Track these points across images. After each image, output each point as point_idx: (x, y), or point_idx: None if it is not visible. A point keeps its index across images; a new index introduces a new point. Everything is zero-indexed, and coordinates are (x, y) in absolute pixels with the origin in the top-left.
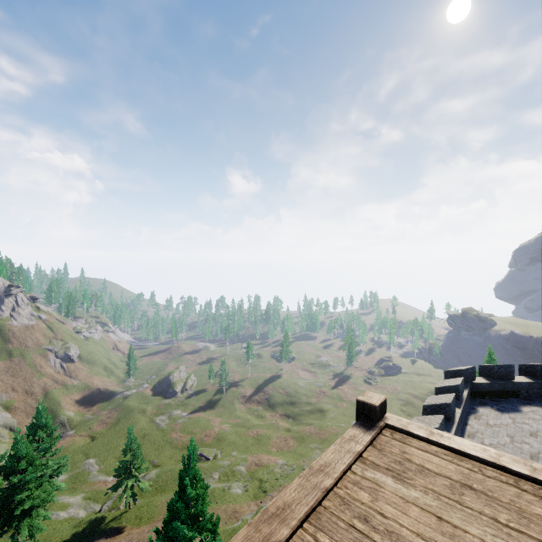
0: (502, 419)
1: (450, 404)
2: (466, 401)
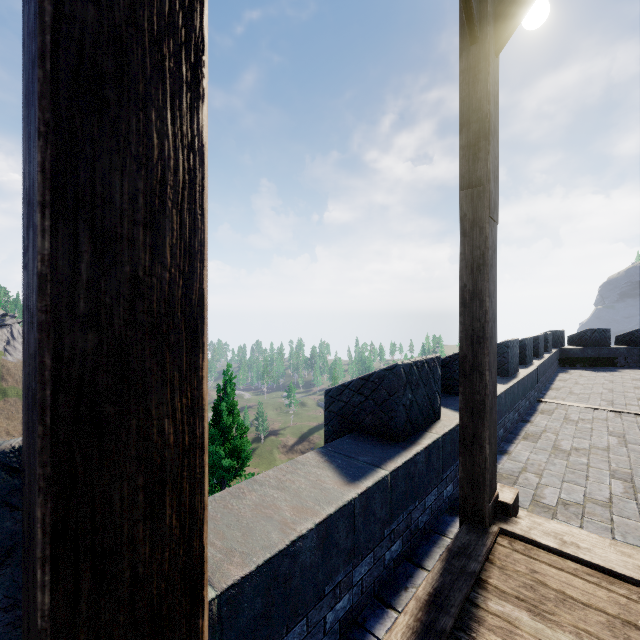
0: (598, 374)
1: (539, 337)
2: (555, 356)
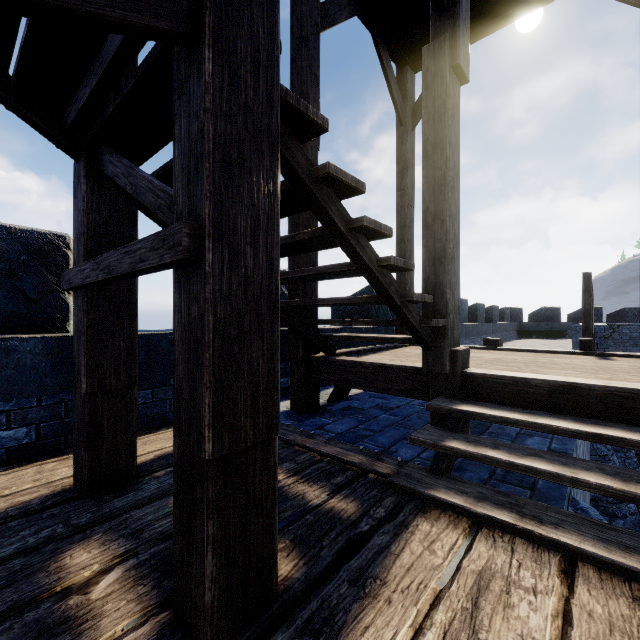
0: (545, 340)
1: (493, 306)
2: (511, 326)
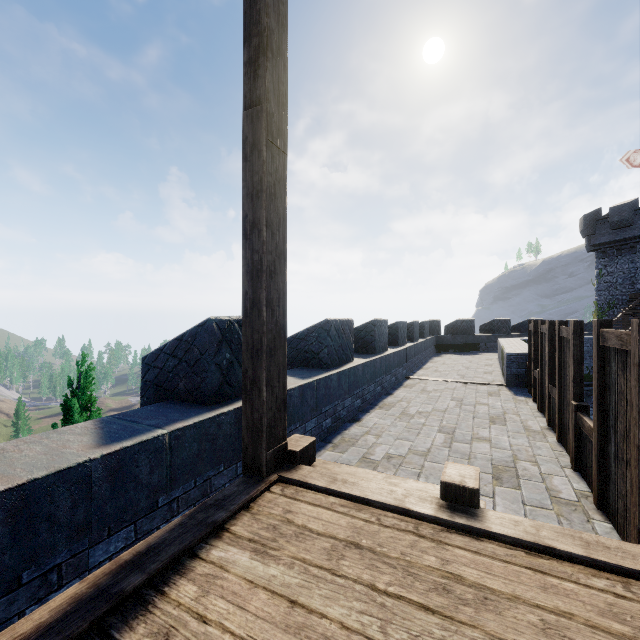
0: (463, 357)
1: (414, 322)
2: (430, 342)
